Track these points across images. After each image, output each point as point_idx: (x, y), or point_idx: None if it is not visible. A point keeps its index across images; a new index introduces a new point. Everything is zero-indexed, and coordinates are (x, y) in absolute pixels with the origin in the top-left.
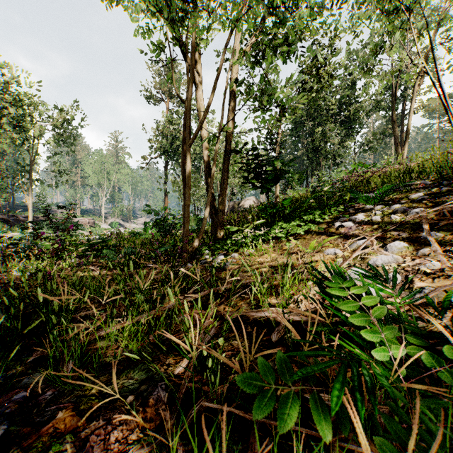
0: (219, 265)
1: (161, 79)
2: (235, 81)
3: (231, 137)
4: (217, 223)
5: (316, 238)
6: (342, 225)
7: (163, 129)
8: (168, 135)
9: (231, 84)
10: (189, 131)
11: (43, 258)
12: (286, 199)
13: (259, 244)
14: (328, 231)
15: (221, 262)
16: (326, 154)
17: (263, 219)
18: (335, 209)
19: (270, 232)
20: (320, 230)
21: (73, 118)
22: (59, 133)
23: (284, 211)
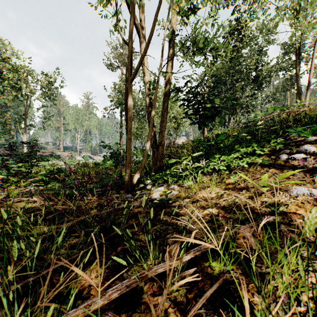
0: (158, 201)
1: (118, 52)
2: (173, 30)
3: (169, 81)
4: (157, 155)
5: (263, 171)
6: (293, 157)
7: (119, 87)
8: (123, 92)
9: (170, 32)
10: (130, 67)
11: (4, 187)
12: (220, 134)
13: (197, 176)
14: (275, 164)
15: (160, 199)
16: (240, 104)
17: (198, 152)
18: (268, 143)
19: (208, 164)
20: (266, 162)
21: (54, 80)
22: (45, 91)
23: (218, 145)
